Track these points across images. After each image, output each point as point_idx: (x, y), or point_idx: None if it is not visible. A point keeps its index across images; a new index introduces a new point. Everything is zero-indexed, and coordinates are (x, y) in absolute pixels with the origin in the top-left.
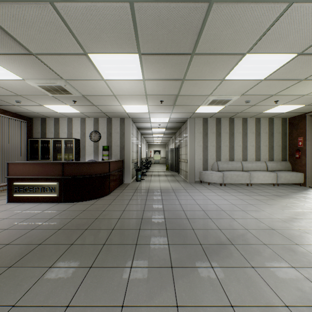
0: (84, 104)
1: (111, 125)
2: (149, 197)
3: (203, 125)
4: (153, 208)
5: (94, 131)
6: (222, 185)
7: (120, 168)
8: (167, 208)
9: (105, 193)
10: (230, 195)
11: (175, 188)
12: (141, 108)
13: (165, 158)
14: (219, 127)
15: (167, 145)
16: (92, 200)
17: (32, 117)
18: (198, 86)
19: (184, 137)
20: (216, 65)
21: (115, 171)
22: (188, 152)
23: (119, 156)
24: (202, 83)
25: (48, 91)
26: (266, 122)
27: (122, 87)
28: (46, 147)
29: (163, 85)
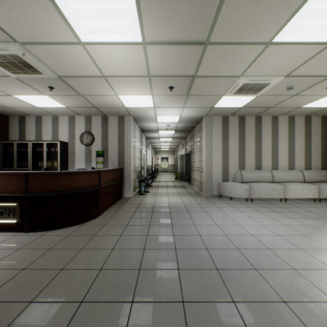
0: (66, 92)
1: (107, 124)
2: (154, 220)
3: (223, 124)
4: (159, 244)
5: (85, 132)
6: (248, 201)
7: (117, 179)
8: (180, 243)
9: (92, 215)
10: (265, 217)
11: (188, 206)
12: (143, 101)
13: (173, 165)
14: (242, 127)
15: (176, 151)
16: (72, 227)
17: (7, 115)
18: (227, 57)
19: (198, 140)
20: (269, 3)
21: (110, 184)
22: (204, 159)
23: (117, 163)
24: (234, 50)
25: (3, 67)
26: (302, 121)
27: (113, 60)
28: (24, 152)
29: (174, 56)
